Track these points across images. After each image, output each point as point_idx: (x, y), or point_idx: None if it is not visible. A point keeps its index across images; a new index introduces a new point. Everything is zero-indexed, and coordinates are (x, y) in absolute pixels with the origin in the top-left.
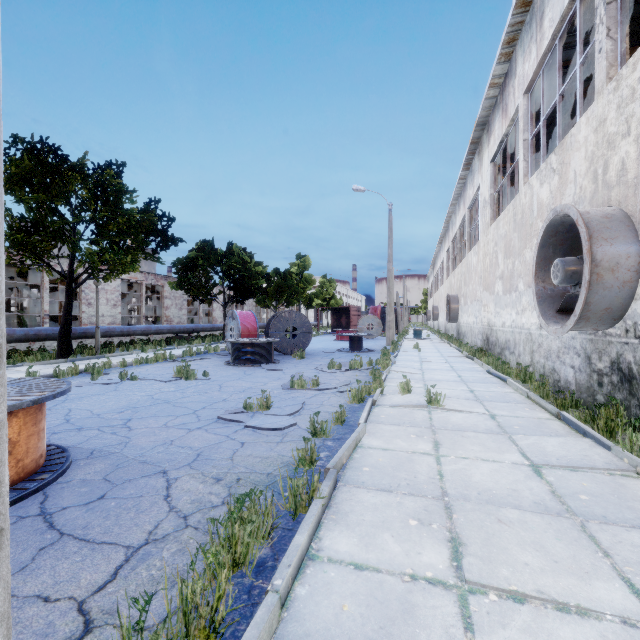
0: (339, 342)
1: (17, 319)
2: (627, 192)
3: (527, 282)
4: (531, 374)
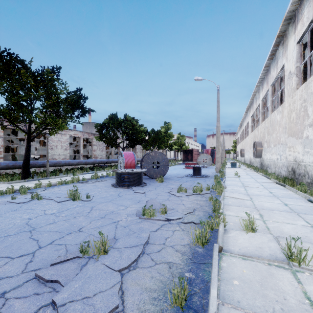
0: (186, 169)
1: (13, 156)
2: None
3: None
4: None
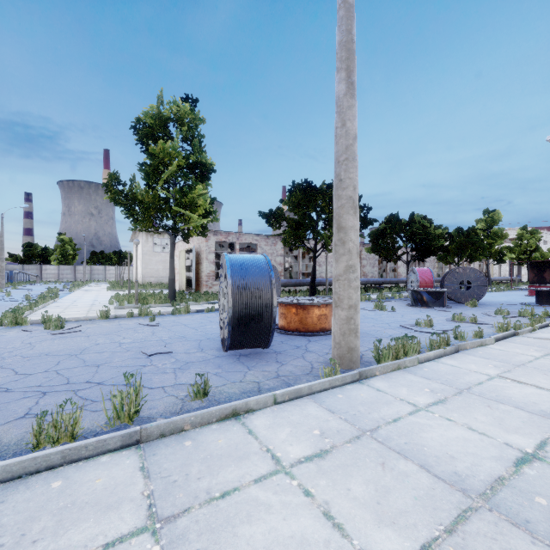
0: (530, 297)
1: (288, 274)
2: None
3: None
4: None
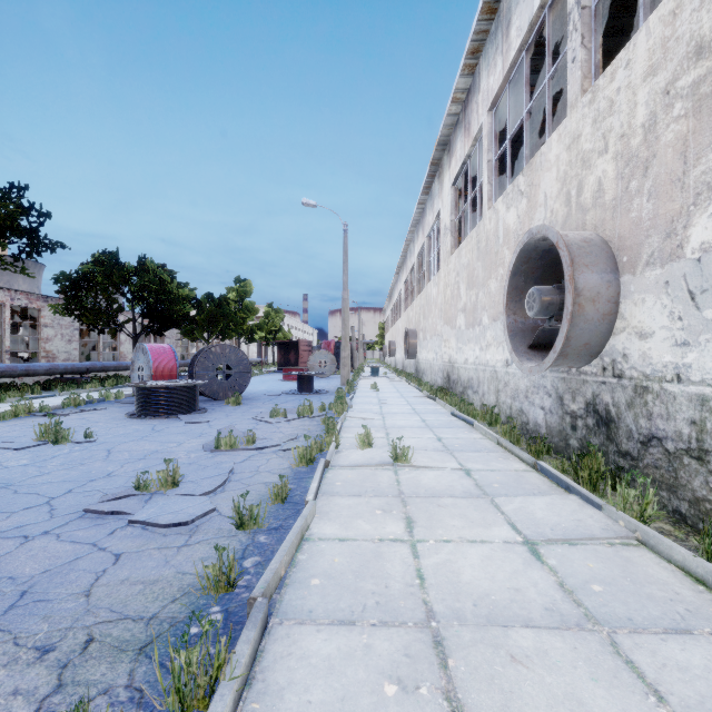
0: (286, 382)
1: None
2: (604, 215)
3: (492, 315)
4: (497, 416)
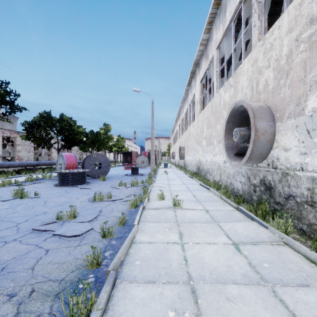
0: (126, 170)
1: None
2: (268, 95)
3: (218, 140)
4: (220, 185)
